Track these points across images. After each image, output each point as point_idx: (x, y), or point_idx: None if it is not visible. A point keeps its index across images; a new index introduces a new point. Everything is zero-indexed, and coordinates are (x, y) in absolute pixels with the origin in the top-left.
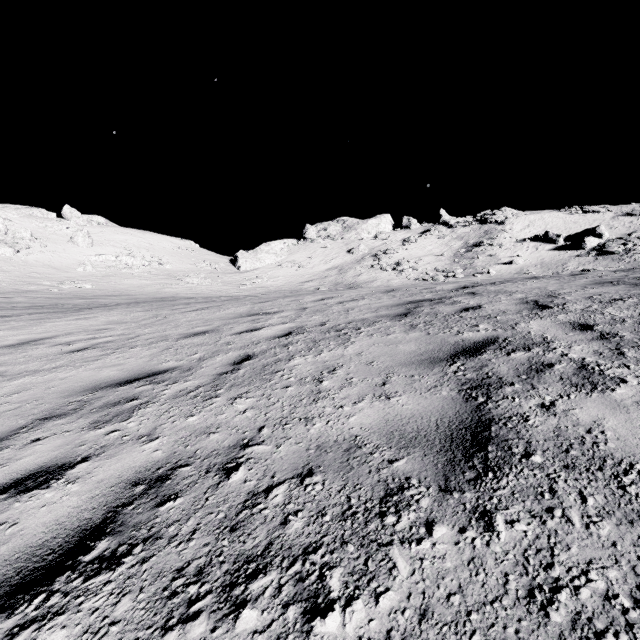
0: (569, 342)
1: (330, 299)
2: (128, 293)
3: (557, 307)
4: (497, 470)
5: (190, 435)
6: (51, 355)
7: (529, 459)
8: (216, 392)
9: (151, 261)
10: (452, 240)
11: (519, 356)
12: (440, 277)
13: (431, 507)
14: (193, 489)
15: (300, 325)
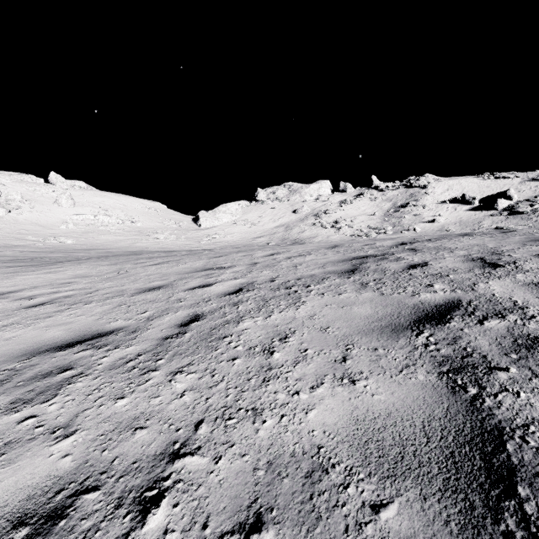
0: None
1: (279, 254)
2: (104, 247)
3: (509, 265)
4: None
5: (112, 430)
6: (9, 310)
7: None
8: (156, 363)
9: (125, 220)
10: (382, 202)
11: (495, 325)
12: (372, 233)
13: None
14: None
15: (251, 281)
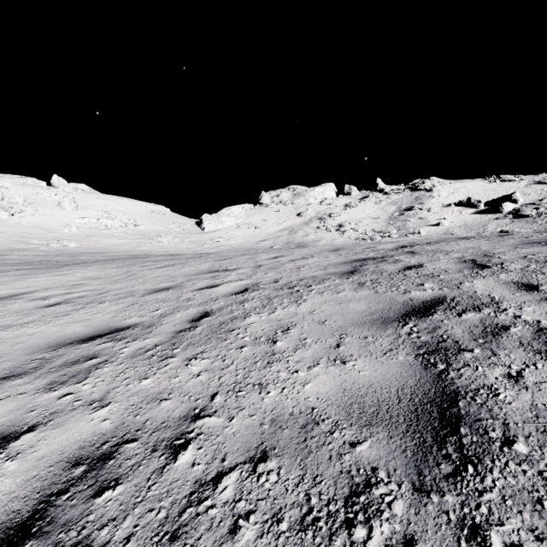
0: (518, 303)
1: (283, 257)
2: (107, 251)
3: (496, 266)
4: (477, 462)
5: (141, 402)
6: (26, 310)
7: (512, 448)
8: (172, 351)
9: (128, 223)
10: (387, 205)
11: (471, 317)
12: (377, 237)
13: (407, 515)
14: (136, 473)
15: (255, 282)
